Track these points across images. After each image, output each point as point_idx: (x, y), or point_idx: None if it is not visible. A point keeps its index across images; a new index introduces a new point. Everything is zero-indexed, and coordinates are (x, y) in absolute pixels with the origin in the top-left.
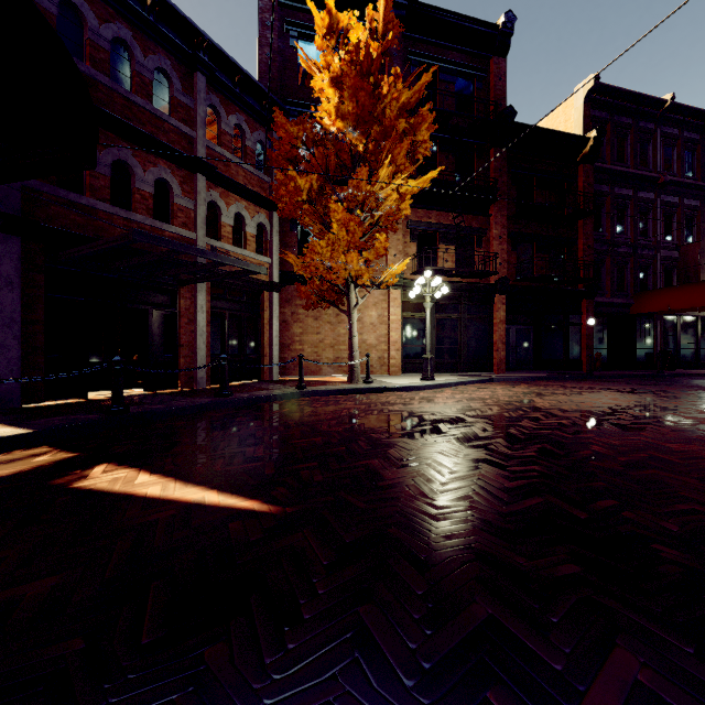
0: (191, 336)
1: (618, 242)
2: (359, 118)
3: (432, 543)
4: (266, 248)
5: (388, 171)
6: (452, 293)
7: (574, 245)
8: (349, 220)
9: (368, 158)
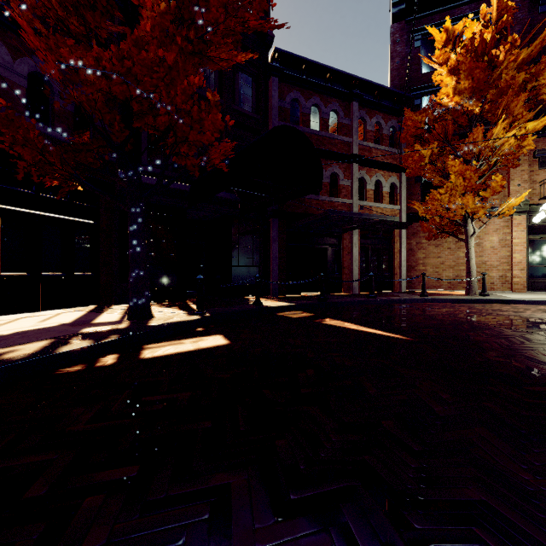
0: (349, 262)
1: None
2: (475, 89)
3: (490, 357)
4: (396, 199)
5: (502, 125)
6: None
7: None
8: (465, 170)
9: (484, 116)
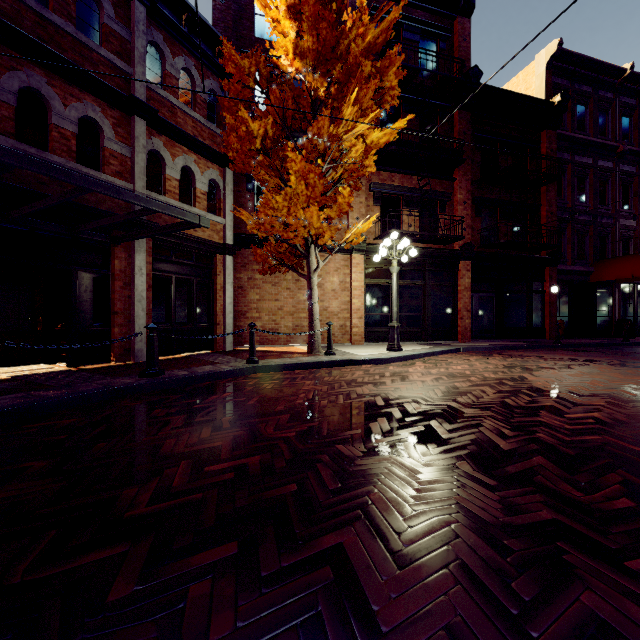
0: (127, 302)
1: (579, 210)
2: (320, 56)
3: None
4: (219, 207)
5: (353, 112)
6: (416, 259)
7: (537, 211)
8: (309, 172)
9: (330, 104)
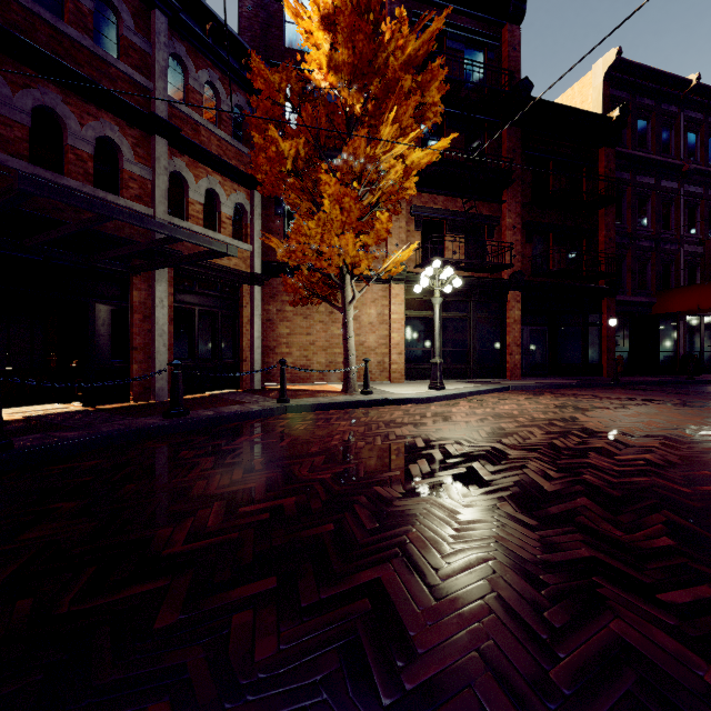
0: (147, 336)
1: (640, 235)
2: (356, 70)
3: None
4: (245, 233)
5: (392, 132)
6: (460, 289)
7: (594, 237)
8: (344, 195)
9: (367, 121)
